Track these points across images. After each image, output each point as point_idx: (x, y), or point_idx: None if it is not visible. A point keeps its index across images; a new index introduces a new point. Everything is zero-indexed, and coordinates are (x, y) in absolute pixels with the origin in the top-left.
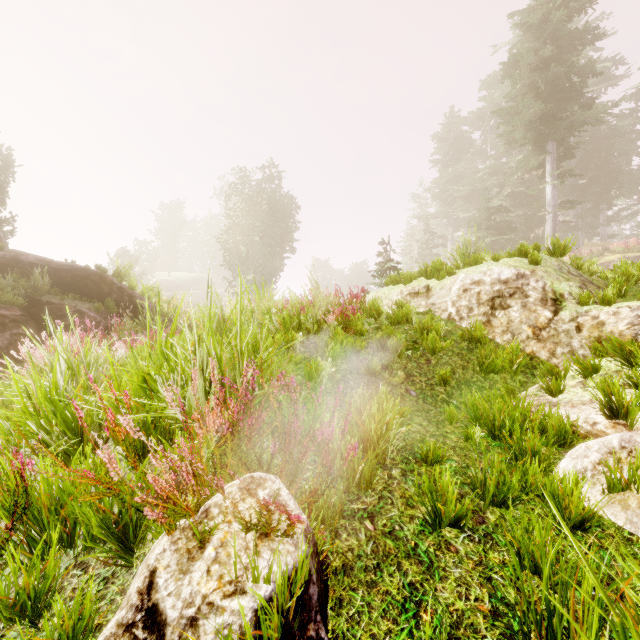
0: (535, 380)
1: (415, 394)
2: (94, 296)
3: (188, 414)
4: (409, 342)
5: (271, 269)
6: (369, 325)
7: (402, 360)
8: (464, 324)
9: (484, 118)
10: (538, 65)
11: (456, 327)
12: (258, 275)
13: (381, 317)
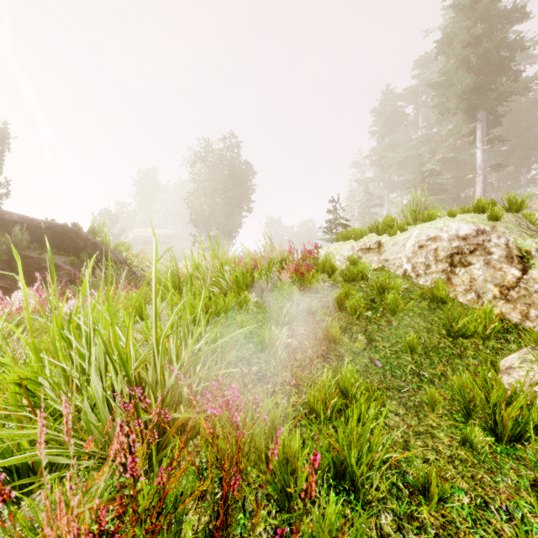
0: (510, 346)
1: (381, 364)
2: (71, 251)
3: (86, 432)
4: (366, 301)
5: (231, 226)
6: (323, 282)
7: (361, 322)
8: (421, 281)
9: (416, 94)
10: (469, 42)
11: (413, 284)
12: (220, 231)
13: (335, 273)
